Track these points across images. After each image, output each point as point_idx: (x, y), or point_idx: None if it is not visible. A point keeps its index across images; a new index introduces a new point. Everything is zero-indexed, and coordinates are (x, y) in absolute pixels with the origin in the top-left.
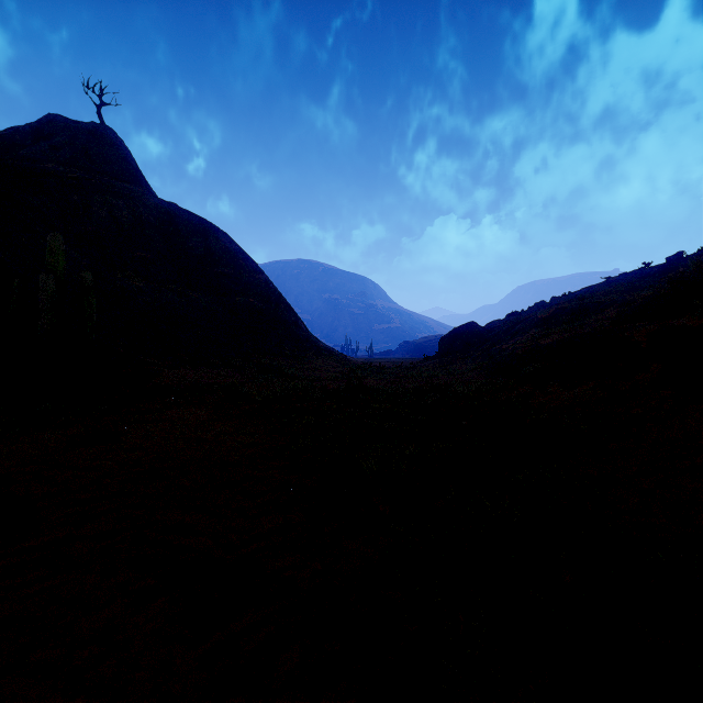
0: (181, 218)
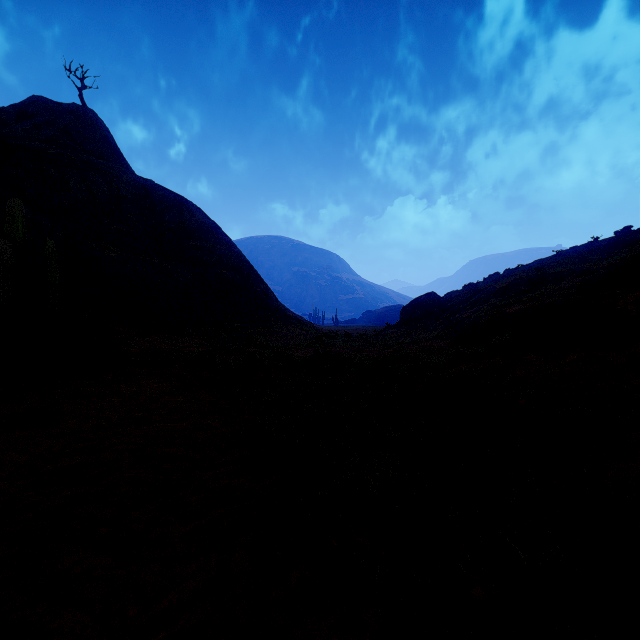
0: (157, 193)
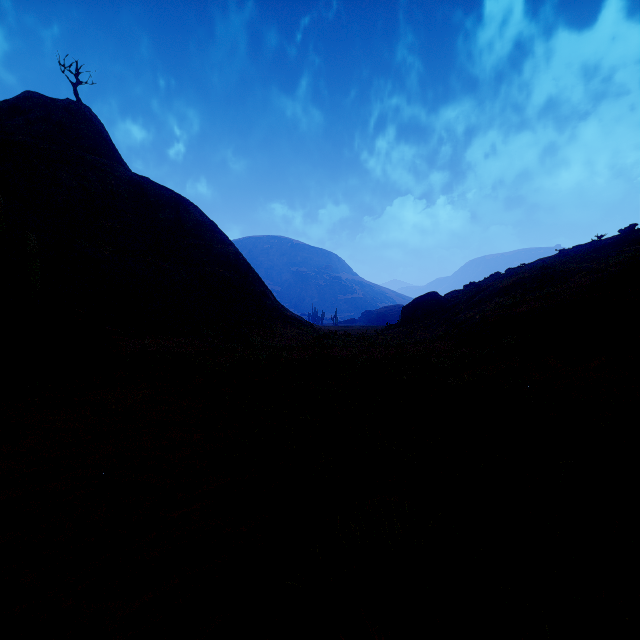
0: (153, 191)
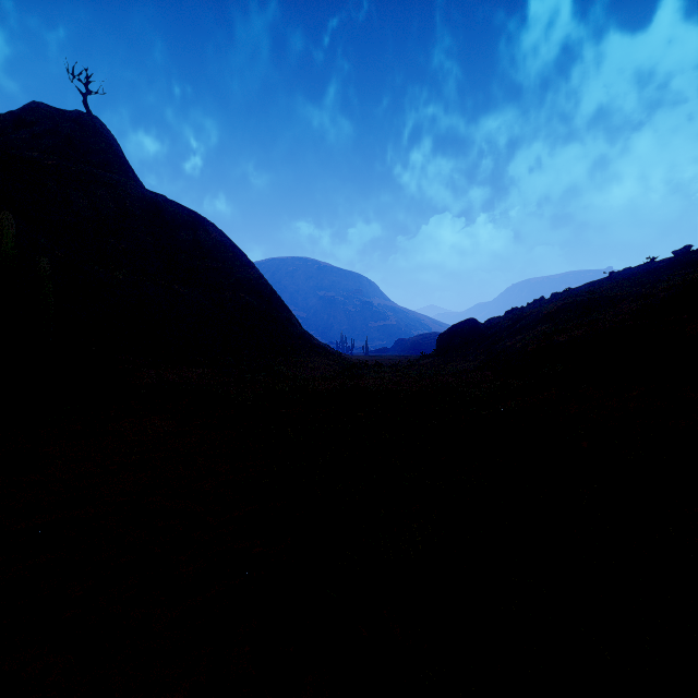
0: (169, 209)
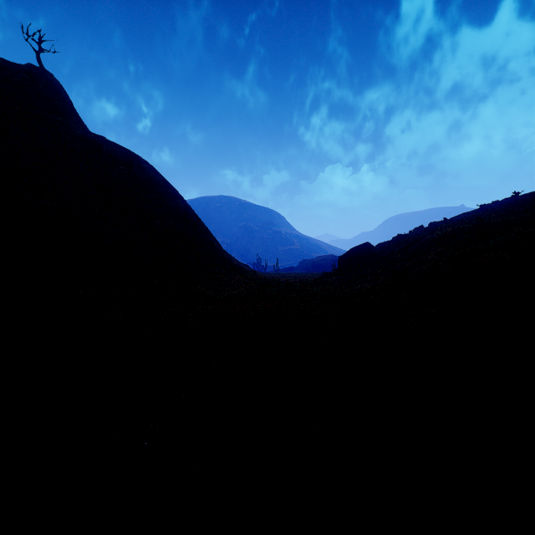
0: (108, 148)
